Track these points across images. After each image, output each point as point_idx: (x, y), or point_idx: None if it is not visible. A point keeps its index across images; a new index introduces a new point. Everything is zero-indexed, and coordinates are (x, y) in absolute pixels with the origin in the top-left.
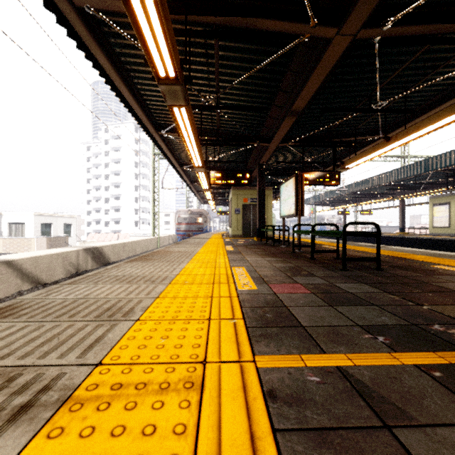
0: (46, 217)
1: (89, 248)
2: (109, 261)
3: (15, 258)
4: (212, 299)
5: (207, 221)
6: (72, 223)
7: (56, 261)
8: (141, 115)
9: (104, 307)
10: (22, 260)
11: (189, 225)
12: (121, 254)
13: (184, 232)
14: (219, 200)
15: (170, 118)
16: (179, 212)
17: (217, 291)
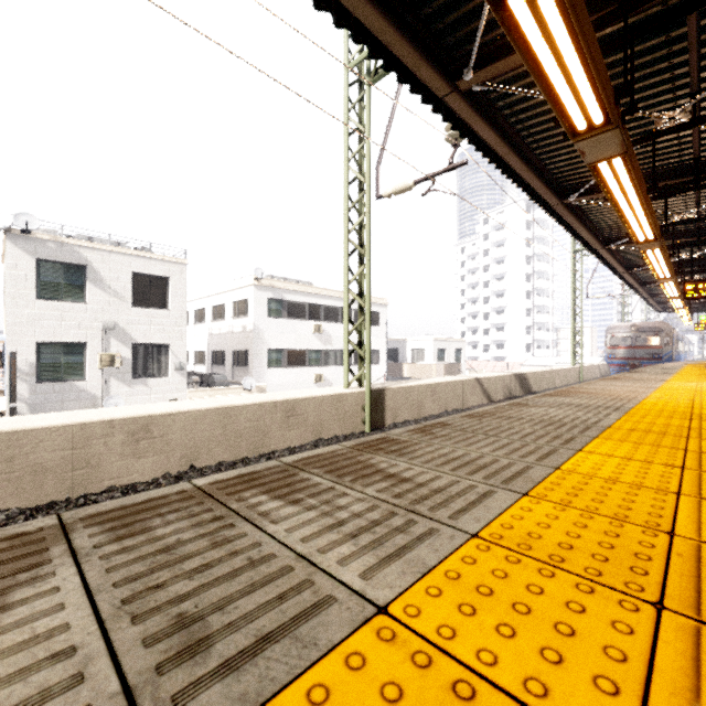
0: (441, 342)
1: (517, 374)
2: (531, 390)
3: (480, 377)
4: (694, 394)
5: (672, 342)
6: (461, 348)
7: (498, 383)
8: (590, 240)
9: (625, 391)
10: (483, 379)
11: (632, 350)
12: (541, 384)
13: (622, 360)
14: (699, 304)
15: (623, 230)
16: (613, 330)
17: (698, 393)
